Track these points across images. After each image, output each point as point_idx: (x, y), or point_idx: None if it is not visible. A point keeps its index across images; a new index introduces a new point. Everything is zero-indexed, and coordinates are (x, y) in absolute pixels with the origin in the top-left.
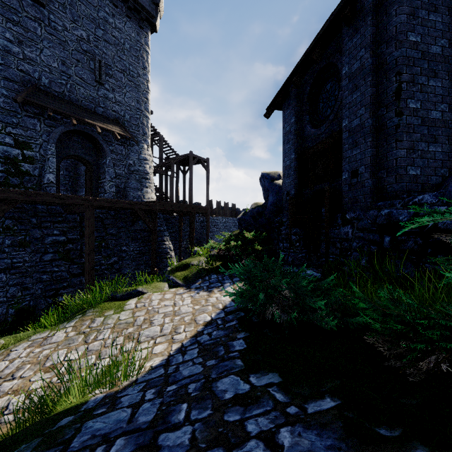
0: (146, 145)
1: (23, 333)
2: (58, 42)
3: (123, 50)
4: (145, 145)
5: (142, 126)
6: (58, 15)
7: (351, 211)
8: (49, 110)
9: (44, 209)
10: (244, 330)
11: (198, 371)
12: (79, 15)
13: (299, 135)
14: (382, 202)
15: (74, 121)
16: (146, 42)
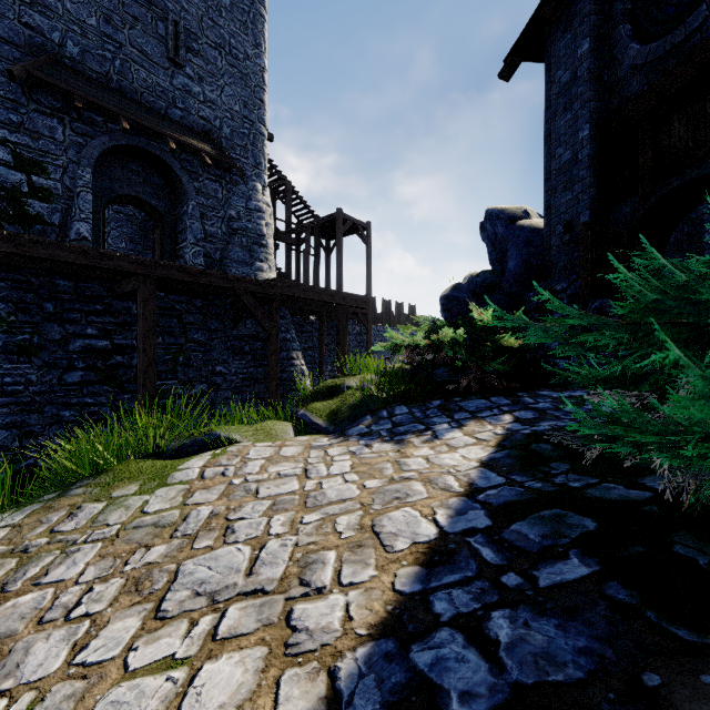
0: (260, 184)
1: None
2: None
3: (218, 8)
4: (259, 185)
5: (253, 149)
6: None
7: None
8: (77, 99)
9: (70, 287)
10: None
11: None
12: None
13: (599, 81)
14: None
15: (125, 123)
16: None
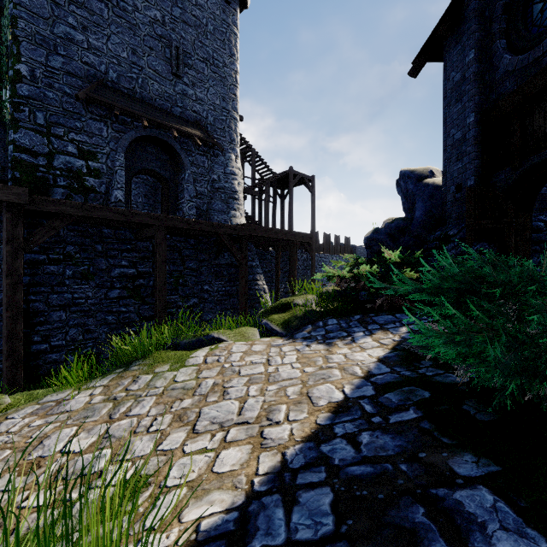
0: (234, 155)
1: (44, 390)
2: (127, 26)
3: (205, 33)
4: (233, 156)
5: (229, 130)
6: None
7: None
8: (116, 109)
9: (111, 234)
10: (463, 447)
11: None
12: None
13: (482, 81)
14: None
15: (145, 122)
16: (234, 22)
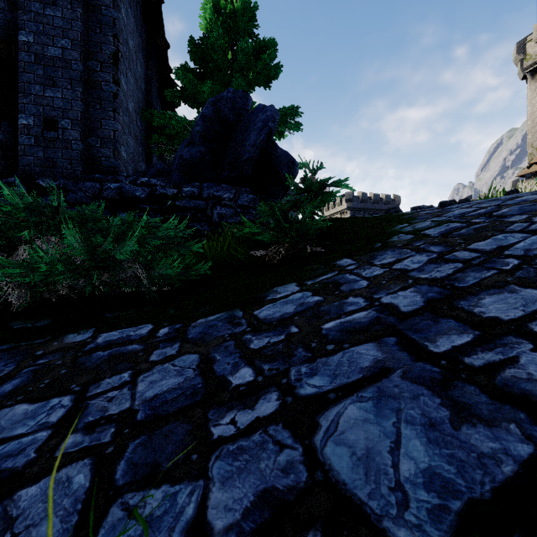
0: None
1: None
2: None
3: None
4: None
5: None
6: None
7: (47, 177)
8: None
9: None
10: (60, 335)
11: (193, 358)
12: None
13: None
14: (100, 175)
15: None
16: None
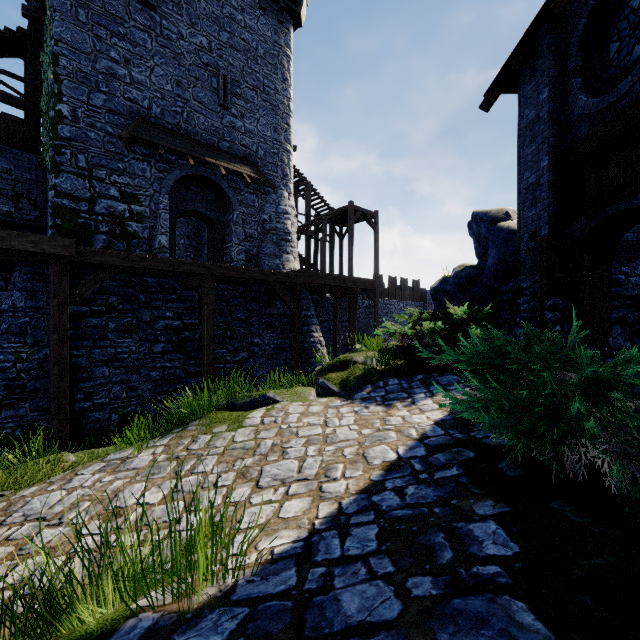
0: (287, 192)
1: (104, 449)
2: (172, 56)
3: (255, 58)
4: (286, 193)
5: (281, 164)
6: (173, 19)
7: None
8: (160, 148)
9: (155, 283)
10: (488, 495)
11: (386, 614)
12: (198, 15)
13: (557, 121)
14: None
15: (191, 160)
16: (287, 43)
